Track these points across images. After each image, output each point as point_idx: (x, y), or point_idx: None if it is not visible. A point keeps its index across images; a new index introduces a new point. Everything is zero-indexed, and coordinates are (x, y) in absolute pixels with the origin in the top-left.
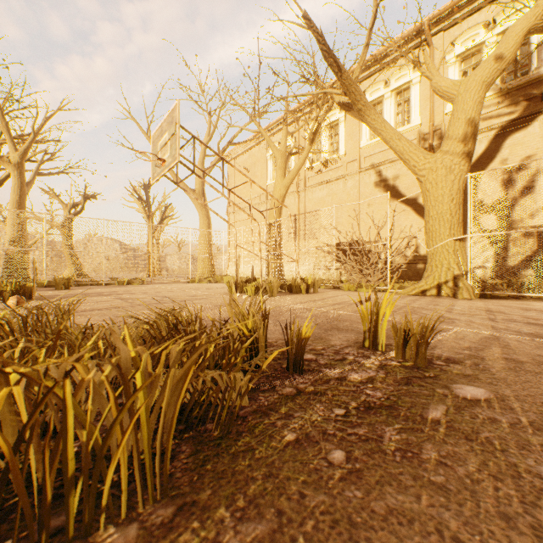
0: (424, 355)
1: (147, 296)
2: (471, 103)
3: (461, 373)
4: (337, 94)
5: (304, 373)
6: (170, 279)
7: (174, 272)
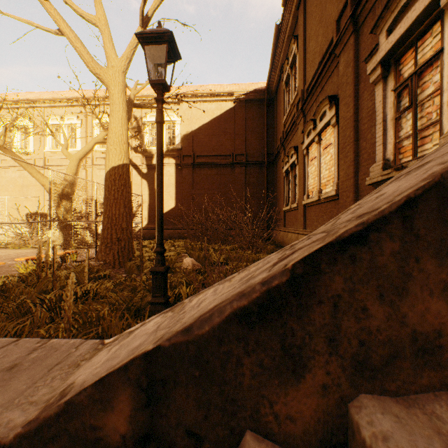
0: None
1: None
2: (74, 166)
3: None
4: None
5: None
6: None
7: None
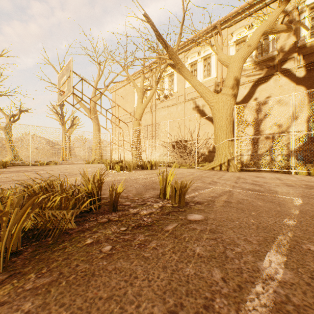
0: (183, 200)
1: (55, 172)
2: (236, 68)
3: (198, 209)
4: (167, 59)
5: (118, 211)
6: (74, 161)
7: (76, 157)
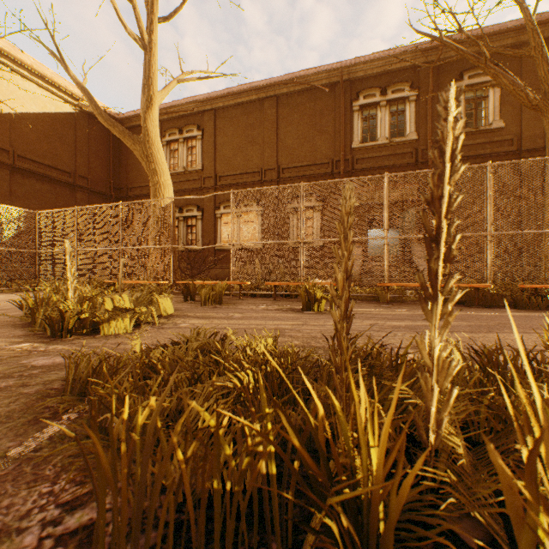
0: None
1: None
2: None
3: None
4: None
5: None
6: None
7: None
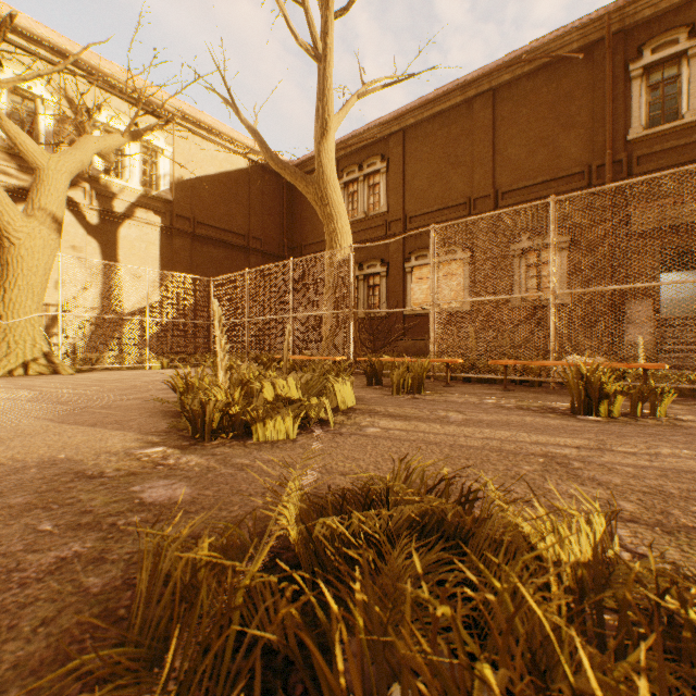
0: None
1: None
2: (64, 187)
3: None
4: None
5: None
6: None
7: None
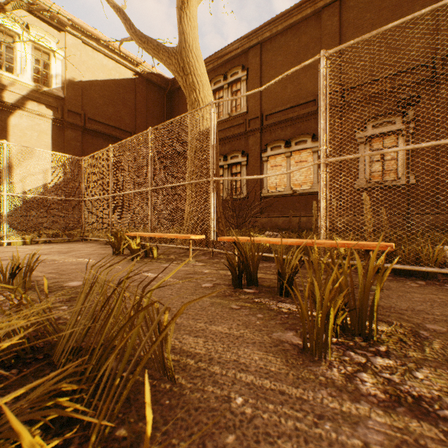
0: (30, 280)
1: None
2: None
3: (54, 282)
4: None
5: None
6: None
7: None
